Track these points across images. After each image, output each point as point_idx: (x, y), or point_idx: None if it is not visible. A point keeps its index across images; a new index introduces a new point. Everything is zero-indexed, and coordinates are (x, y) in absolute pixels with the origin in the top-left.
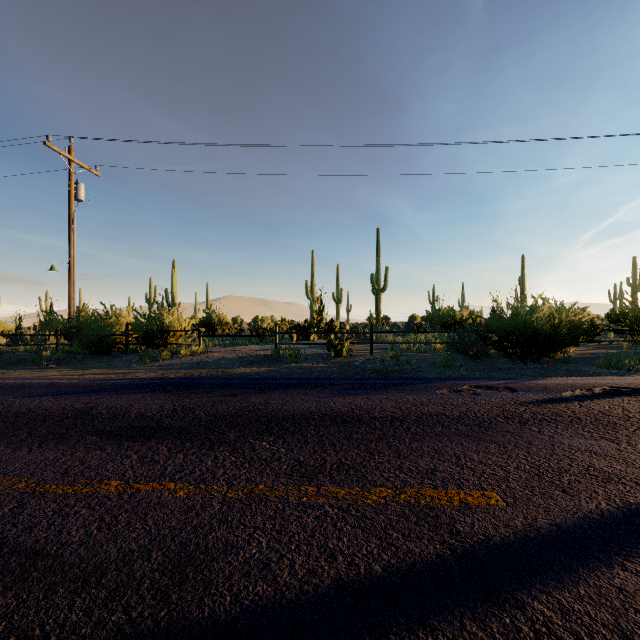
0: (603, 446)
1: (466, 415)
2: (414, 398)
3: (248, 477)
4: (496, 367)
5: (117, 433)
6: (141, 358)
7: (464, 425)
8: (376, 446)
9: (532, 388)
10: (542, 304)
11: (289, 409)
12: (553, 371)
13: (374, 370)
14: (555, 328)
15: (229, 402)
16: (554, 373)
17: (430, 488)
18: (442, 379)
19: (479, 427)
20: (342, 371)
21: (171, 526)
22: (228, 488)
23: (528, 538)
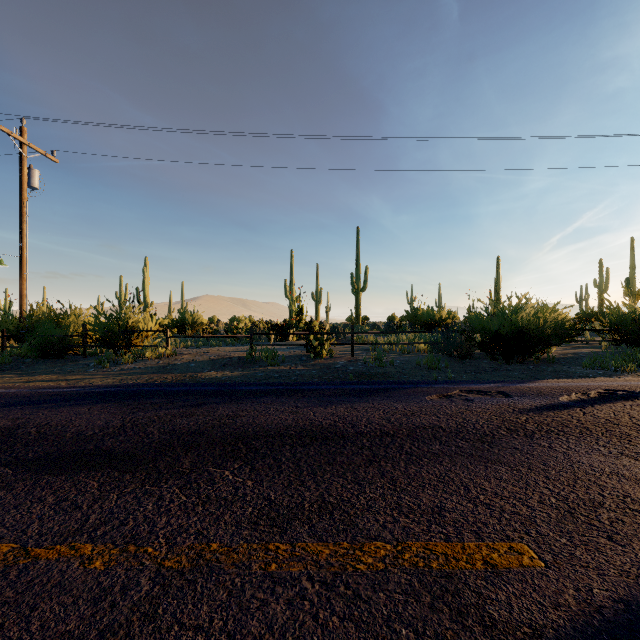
0: (628, 466)
1: (464, 427)
2: (403, 406)
3: (198, 529)
4: (482, 368)
5: (39, 462)
6: (100, 362)
7: (464, 440)
8: (365, 473)
9: (526, 392)
10: (526, 303)
11: (261, 423)
12: (541, 372)
13: (356, 373)
14: (540, 328)
15: (191, 415)
16: (542, 375)
17: (441, 540)
18: (430, 383)
19: (482, 443)
20: (322, 375)
21: (66, 632)
22: (167, 551)
23: (592, 629)
